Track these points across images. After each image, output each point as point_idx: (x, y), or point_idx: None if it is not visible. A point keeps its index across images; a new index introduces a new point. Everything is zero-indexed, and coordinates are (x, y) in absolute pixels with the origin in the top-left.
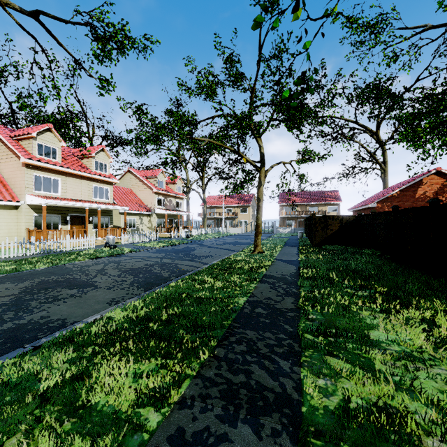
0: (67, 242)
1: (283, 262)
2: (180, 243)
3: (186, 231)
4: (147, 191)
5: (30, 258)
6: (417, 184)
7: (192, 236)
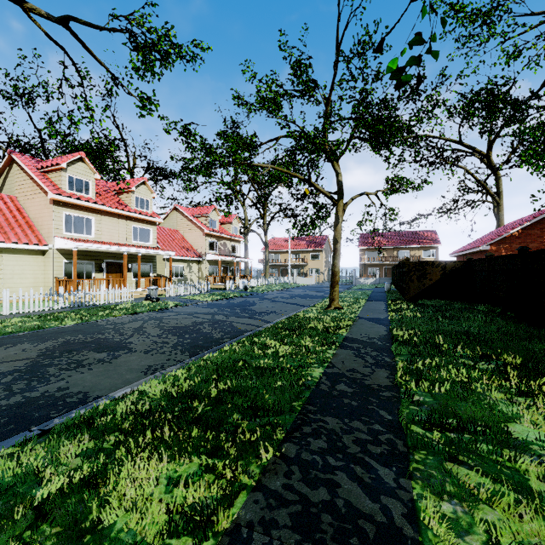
0: (101, 293)
1: (369, 322)
2: (236, 296)
3: (244, 281)
4: (197, 233)
5: (57, 312)
6: None
7: (251, 287)
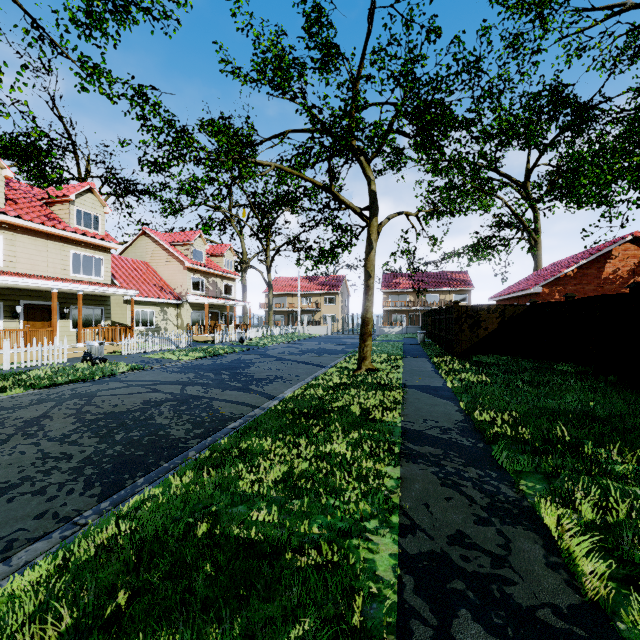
0: (4, 352)
1: (424, 393)
2: (228, 352)
3: (240, 332)
4: (175, 266)
5: None
6: (604, 258)
7: (249, 339)
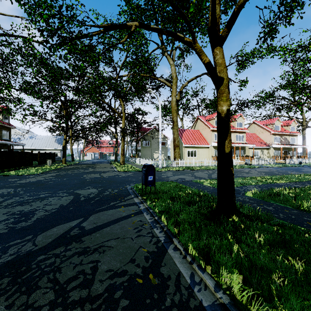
0: None
1: None
2: (292, 166)
3: (299, 159)
4: (266, 134)
5: None
6: None
7: (305, 163)
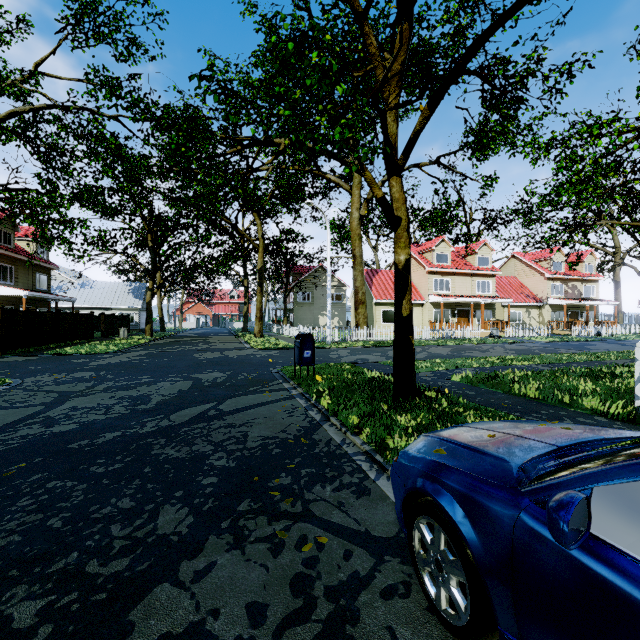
0: (458, 331)
1: None
2: (580, 340)
3: (596, 327)
4: (537, 278)
5: (439, 339)
6: None
7: (611, 335)
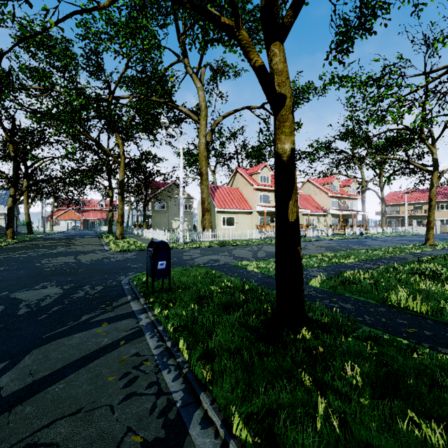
0: None
1: (446, 250)
2: (354, 238)
3: (360, 229)
4: (323, 196)
5: (265, 239)
6: None
7: (366, 234)
